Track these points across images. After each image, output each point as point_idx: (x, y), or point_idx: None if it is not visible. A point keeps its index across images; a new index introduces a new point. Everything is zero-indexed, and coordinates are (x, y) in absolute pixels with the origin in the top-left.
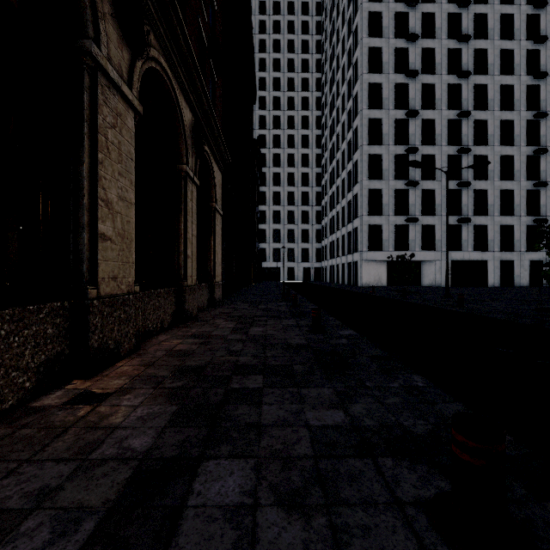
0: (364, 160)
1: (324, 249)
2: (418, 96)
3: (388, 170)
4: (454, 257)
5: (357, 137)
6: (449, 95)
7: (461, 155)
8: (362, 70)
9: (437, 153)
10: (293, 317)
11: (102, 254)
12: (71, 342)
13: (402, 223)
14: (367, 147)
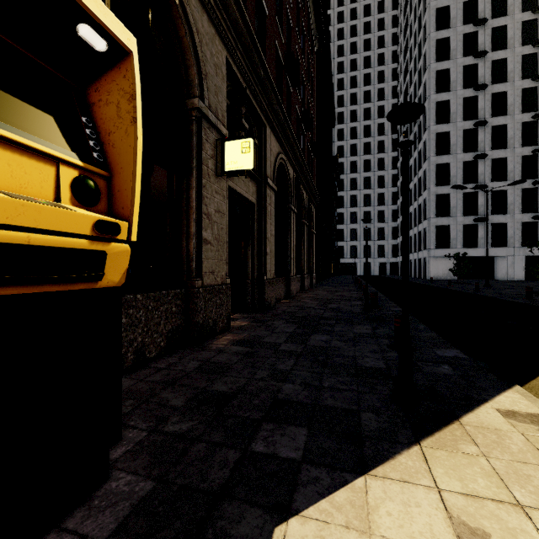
0: (432, 169)
1: (399, 246)
2: (487, 106)
3: (455, 176)
4: (528, 252)
5: (426, 150)
6: (524, 99)
7: (538, 155)
8: (429, 92)
9: (509, 155)
10: (357, 291)
11: (292, 263)
12: (286, 288)
13: (471, 223)
14: (434, 158)
